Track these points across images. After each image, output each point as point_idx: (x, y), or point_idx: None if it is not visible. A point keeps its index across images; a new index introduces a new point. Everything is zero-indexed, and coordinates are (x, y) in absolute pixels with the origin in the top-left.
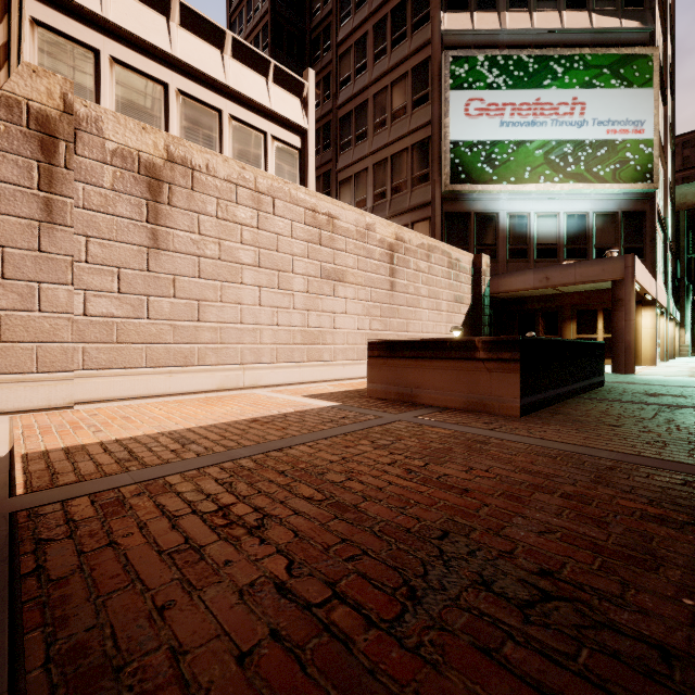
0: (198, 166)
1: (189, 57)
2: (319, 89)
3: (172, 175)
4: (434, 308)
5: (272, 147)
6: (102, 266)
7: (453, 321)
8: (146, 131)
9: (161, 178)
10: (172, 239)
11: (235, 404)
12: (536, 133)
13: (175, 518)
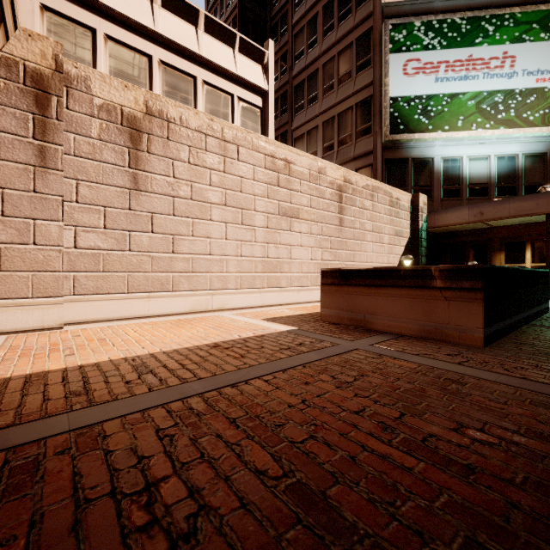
0: (172, 119)
1: (169, 32)
2: (278, 65)
3: (150, 126)
4: (378, 241)
5: (237, 106)
6: (90, 205)
7: (394, 253)
8: (128, 89)
9: (141, 129)
10: (150, 182)
11: (201, 327)
12: (469, 85)
13: (84, 505)
